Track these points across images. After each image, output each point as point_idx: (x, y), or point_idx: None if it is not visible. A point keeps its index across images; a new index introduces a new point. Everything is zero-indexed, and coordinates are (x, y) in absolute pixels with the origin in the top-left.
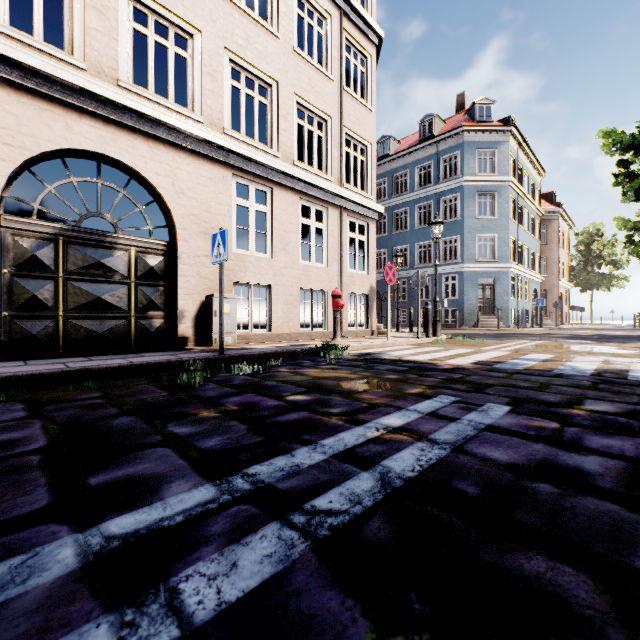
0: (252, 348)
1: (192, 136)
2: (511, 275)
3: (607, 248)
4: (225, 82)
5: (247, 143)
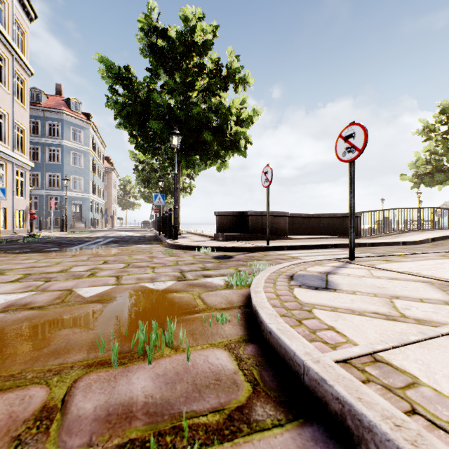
0: None
1: None
2: (91, 200)
3: (133, 189)
4: None
5: None
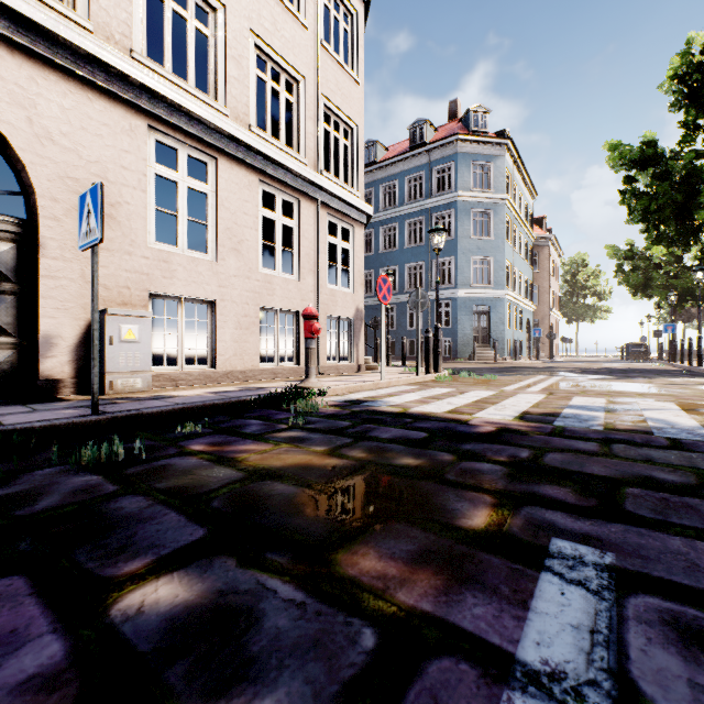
0: (172, 396)
1: (67, 46)
2: (507, 303)
3: (592, 279)
4: None
5: (174, 83)
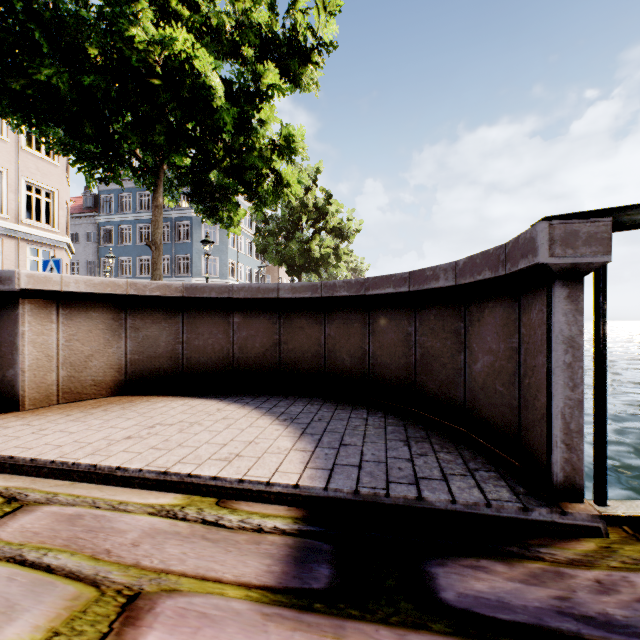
0: None
1: None
2: None
3: None
4: None
5: None
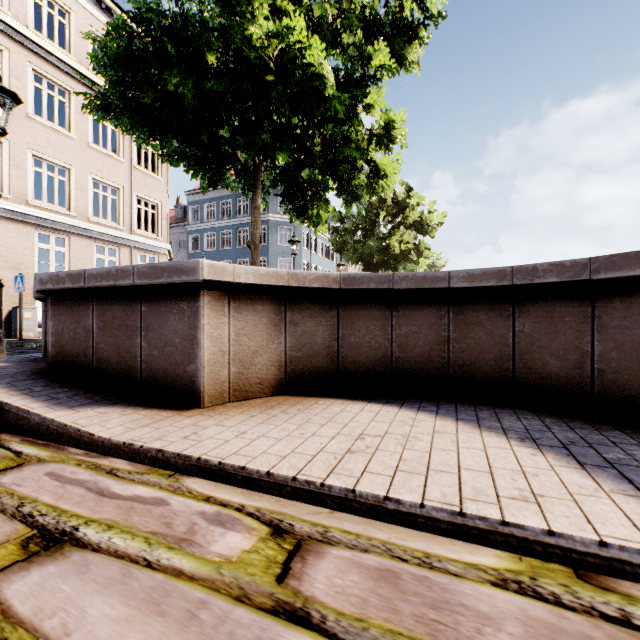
0: None
1: (2, 208)
2: None
3: None
4: (29, 170)
5: (48, 208)
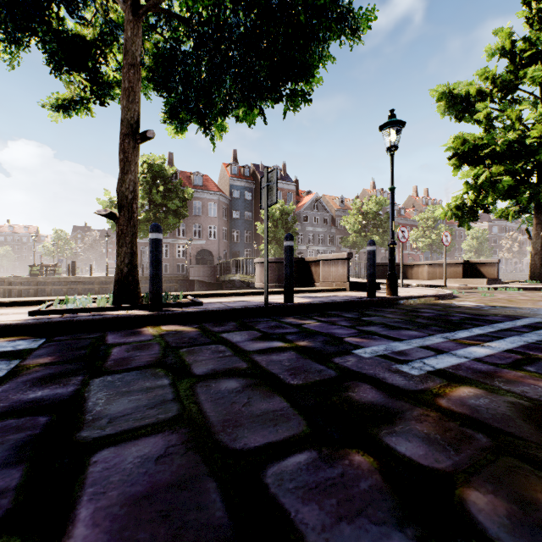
0: None
1: None
2: None
3: None
4: None
5: None
